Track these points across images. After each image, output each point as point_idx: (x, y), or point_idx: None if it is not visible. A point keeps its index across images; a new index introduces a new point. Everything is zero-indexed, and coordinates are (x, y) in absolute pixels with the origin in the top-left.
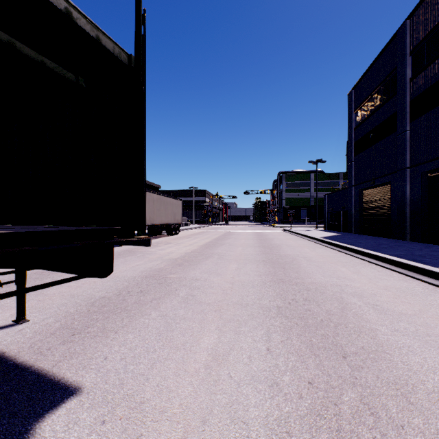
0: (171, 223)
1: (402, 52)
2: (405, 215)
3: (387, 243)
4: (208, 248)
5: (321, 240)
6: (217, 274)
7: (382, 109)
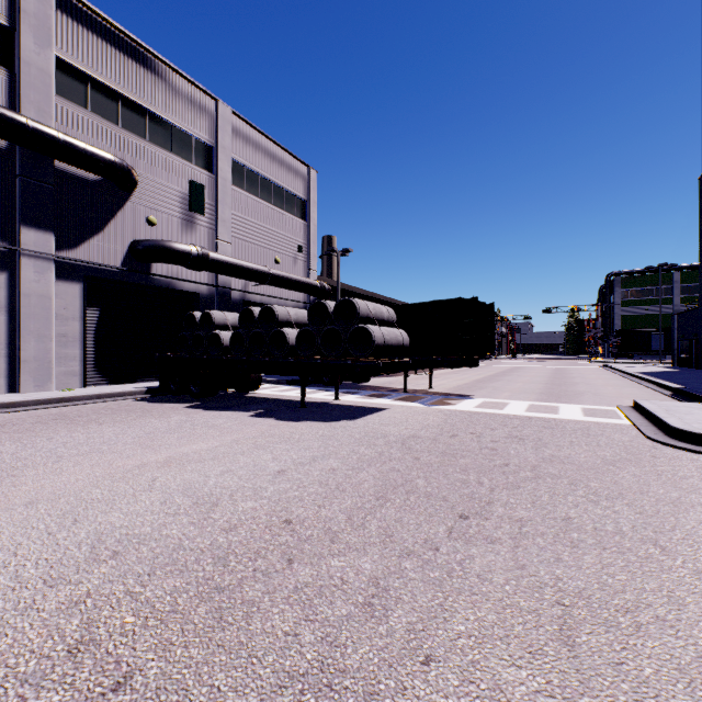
0: None
1: None
2: None
3: None
4: (497, 377)
5: (630, 374)
6: (508, 385)
7: None
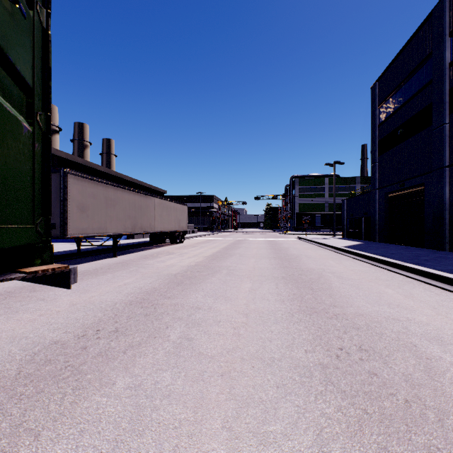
0: (175, 230)
1: (440, 33)
2: (444, 222)
3: (425, 255)
4: (216, 260)
5: (345, 250)
6: (226, 298)
7: (413, 101)
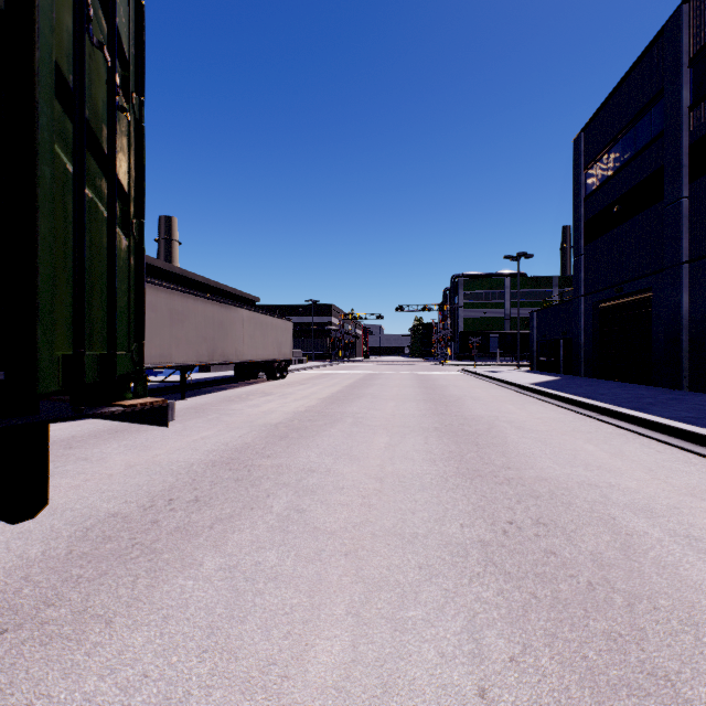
0: (274, 359)
1: (675, 61)
2: (680, 346)
3: (651, 395)
4: (336, 404)
5: (531, 389)
6: (351, 457)
7: (636, 163)
